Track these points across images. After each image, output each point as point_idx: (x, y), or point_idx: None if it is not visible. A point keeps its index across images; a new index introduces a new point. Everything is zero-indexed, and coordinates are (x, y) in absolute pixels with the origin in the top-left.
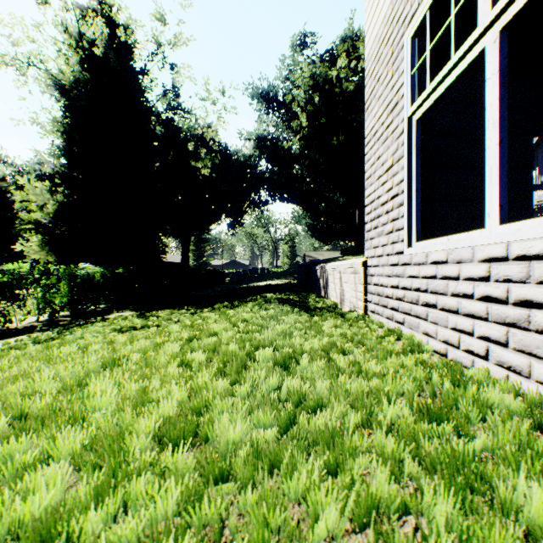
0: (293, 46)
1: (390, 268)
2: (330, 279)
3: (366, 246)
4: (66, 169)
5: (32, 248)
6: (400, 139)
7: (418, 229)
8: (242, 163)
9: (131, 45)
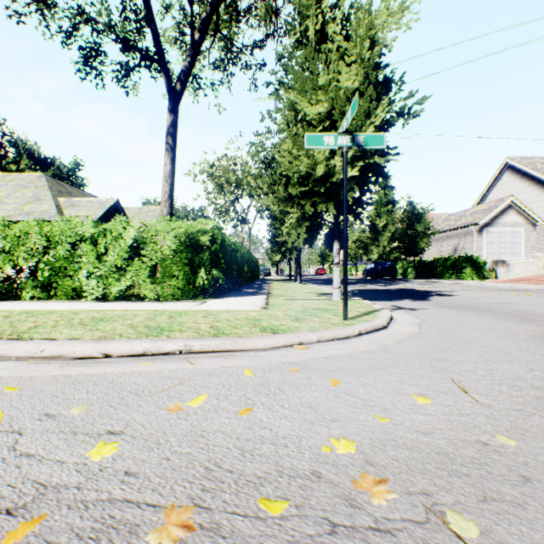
0: None
1: None
2: None
3: None
4: None
5: None
6: None
7: None
8: None
9: None
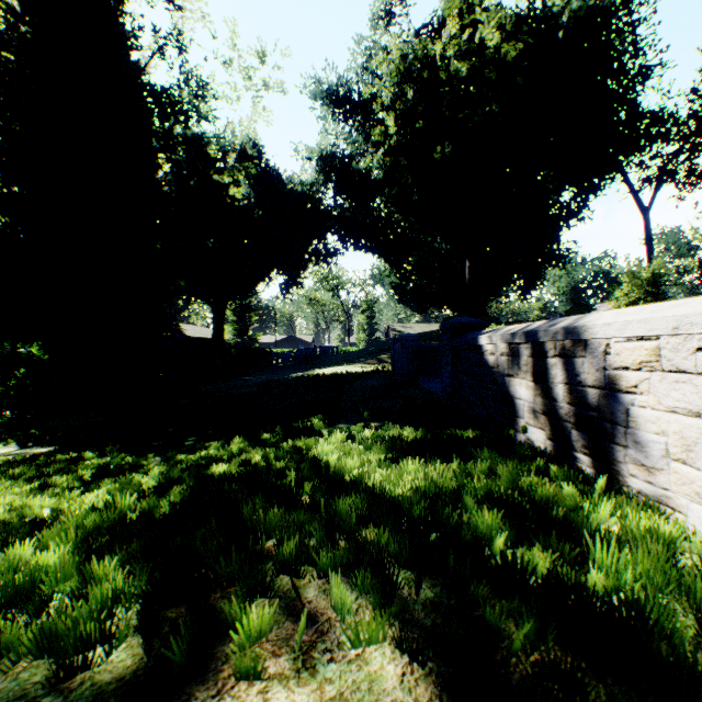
0: (373, 18)
1: None
2: (668, 394)
3: None
4: None
5: None
6: None
7: None
8: (299, 194)
9: None
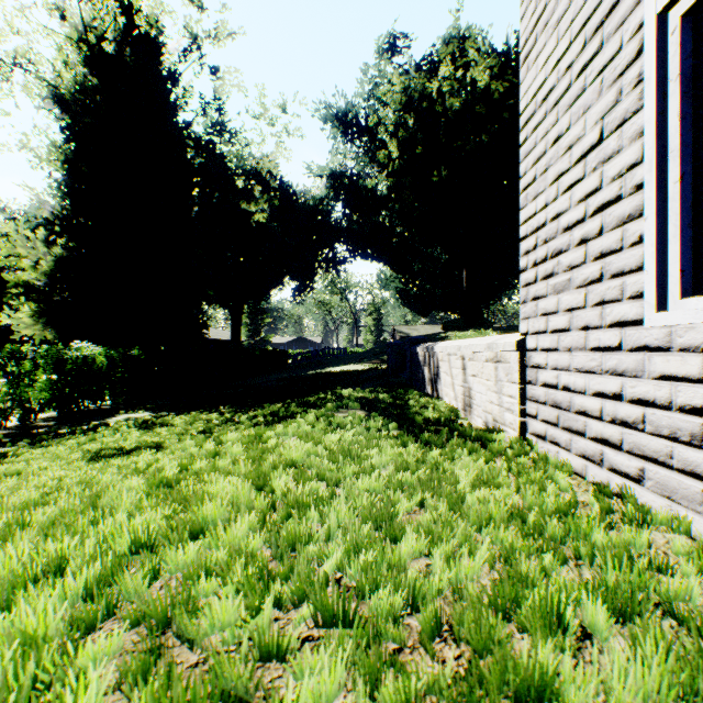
0: (379, 51)
1: (594, 355)
2: (443, 368)
3: (524, 312)
4: (69, 212)
5: (23, 320)
6: (627, 75)
7: (687, 268)
8: (311, 208)
9: (158, 44)
